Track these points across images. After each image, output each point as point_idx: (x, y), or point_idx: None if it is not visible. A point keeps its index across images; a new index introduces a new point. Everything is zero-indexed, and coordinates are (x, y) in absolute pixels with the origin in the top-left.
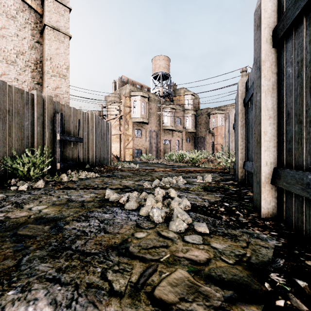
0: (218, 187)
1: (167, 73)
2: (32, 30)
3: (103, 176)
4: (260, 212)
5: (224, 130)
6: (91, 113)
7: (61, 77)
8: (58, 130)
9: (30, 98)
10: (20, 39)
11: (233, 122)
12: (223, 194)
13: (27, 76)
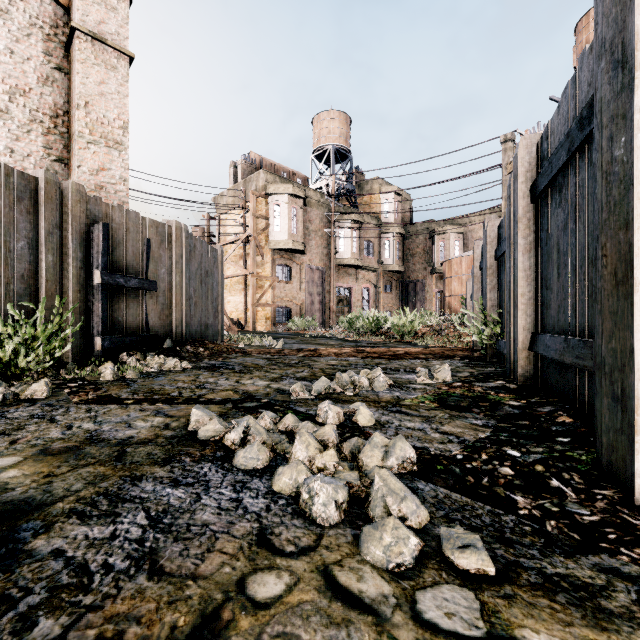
0: (474, 397)
1: (345, 148)
2: (47, 41)
3: (199, 368)
4: (627, 486)
5: (466, 266)
6: (176, 226)
7: (111, 145)
8: (98, 263)
9: (29, 187)
10: (17, 61)
11: (494, 245)
12: (490, 417)
13: (34, 142)
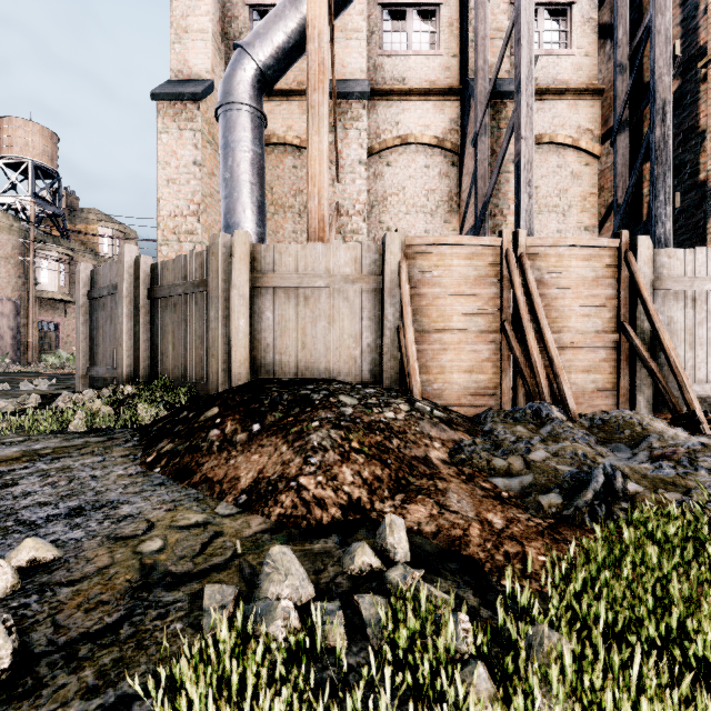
0: None
1: (51, 168)
2: None
3: None
4: None
5: None
6: None
7: None
8: None
9: None
10: None
11: None
12: None
13: None
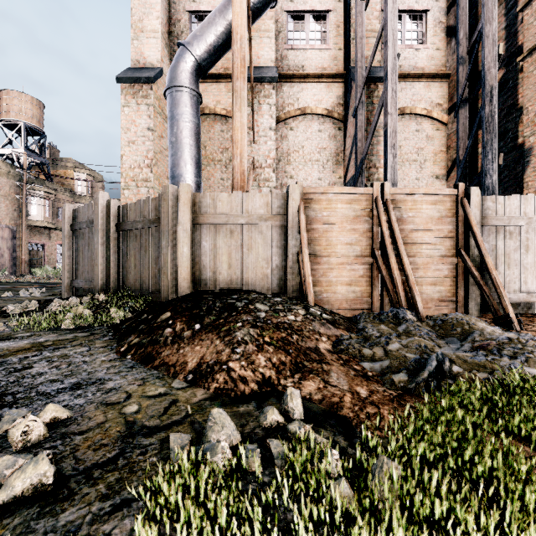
0: None
1: (39, 128)
2: None
3: None
4: None
5: None
6: None
7: None
8: None
9: None
10: None
11: None
12: None
13: None
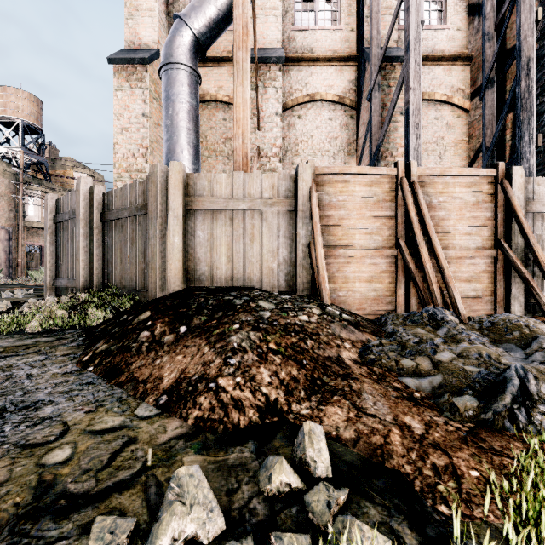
0: None
1: (37, 126)
2: None
3: None
4: None
5: None
6: None
7: None
8: None
9: None
10: None
11: None
12: None
13: None
